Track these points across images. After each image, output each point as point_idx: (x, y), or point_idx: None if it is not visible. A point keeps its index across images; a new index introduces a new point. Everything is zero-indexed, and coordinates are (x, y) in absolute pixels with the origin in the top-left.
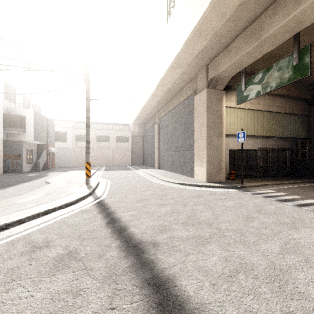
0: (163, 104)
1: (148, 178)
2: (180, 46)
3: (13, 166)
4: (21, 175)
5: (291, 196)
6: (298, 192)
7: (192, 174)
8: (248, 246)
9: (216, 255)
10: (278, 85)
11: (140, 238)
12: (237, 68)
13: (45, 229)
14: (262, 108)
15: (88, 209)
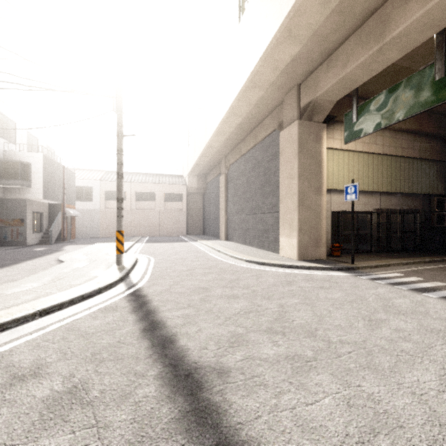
0: (232, 146)
1: (211, 254)
2: (259, 56)
3: (12, 236)
4: (24, 250)
5: (430, 283)
6: (439, 276)
7: (275, 249)
8: (382, 374)
9: (330, 394)
10: (411, 112)
11: (197, 359)
12: (345, 89)
13: (40, 342)
14: (380, 150)
15: (115, 304)
